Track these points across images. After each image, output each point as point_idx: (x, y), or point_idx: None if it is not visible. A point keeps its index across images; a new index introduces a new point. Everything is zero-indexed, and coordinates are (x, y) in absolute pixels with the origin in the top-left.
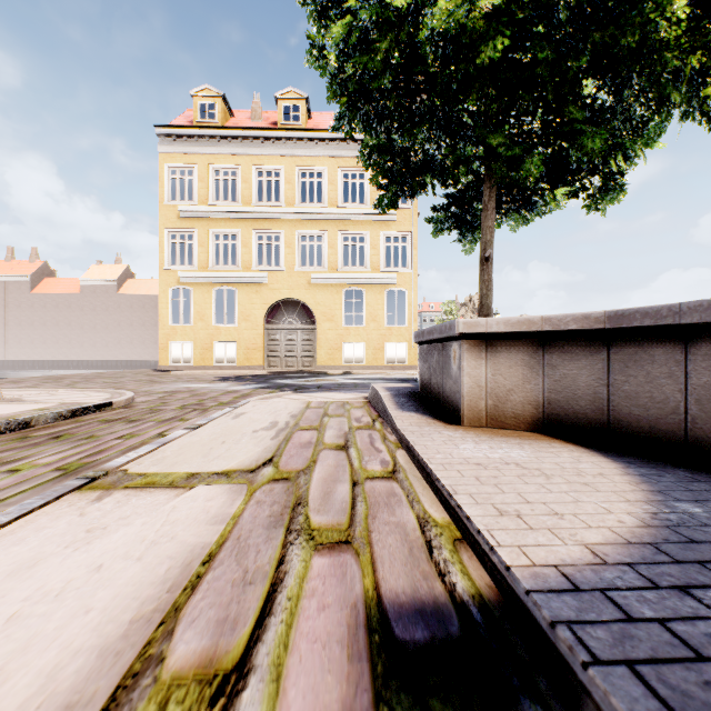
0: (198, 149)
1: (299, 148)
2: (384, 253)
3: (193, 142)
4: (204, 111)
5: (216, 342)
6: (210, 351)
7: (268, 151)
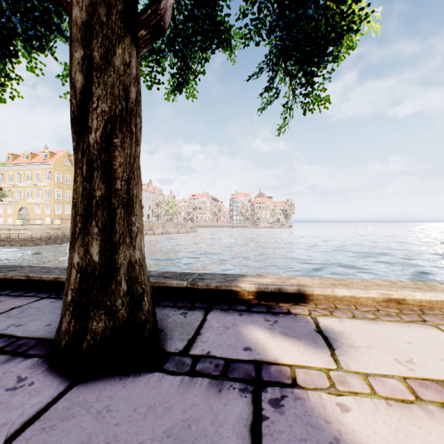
0: (4, 169)
1: (26, 167)
2: (46, 194)
3: (4, 167)
4: (8, 158)
5: (9, 218)
6: (7, 220)
7: (19, 169)
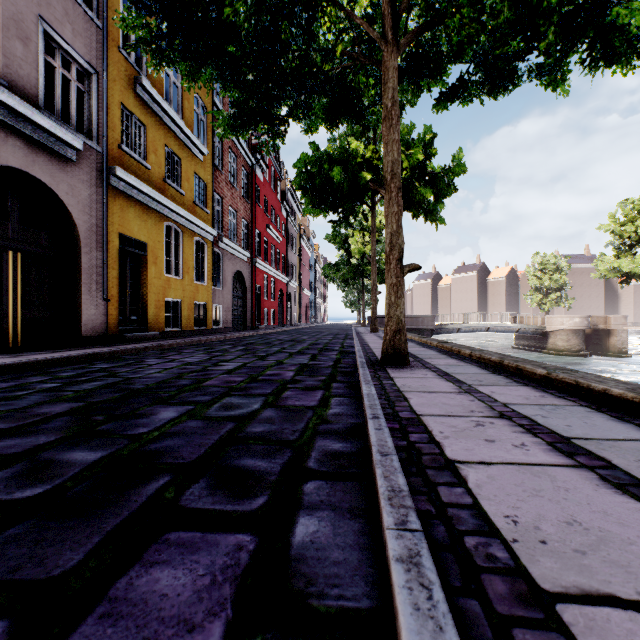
0: None
1: None
2: None
3: None
4: None
5: None
6: None
7: None
